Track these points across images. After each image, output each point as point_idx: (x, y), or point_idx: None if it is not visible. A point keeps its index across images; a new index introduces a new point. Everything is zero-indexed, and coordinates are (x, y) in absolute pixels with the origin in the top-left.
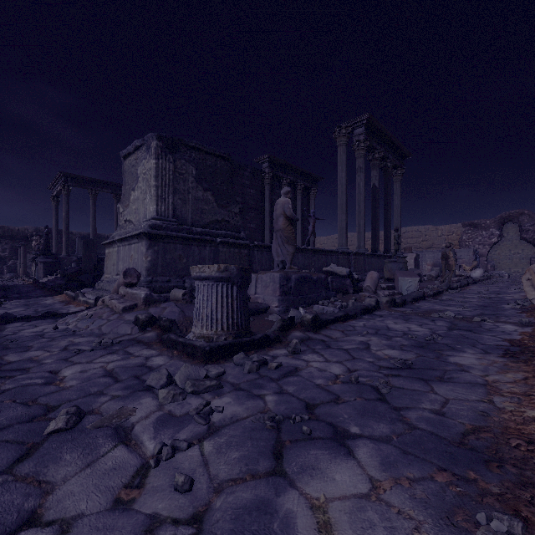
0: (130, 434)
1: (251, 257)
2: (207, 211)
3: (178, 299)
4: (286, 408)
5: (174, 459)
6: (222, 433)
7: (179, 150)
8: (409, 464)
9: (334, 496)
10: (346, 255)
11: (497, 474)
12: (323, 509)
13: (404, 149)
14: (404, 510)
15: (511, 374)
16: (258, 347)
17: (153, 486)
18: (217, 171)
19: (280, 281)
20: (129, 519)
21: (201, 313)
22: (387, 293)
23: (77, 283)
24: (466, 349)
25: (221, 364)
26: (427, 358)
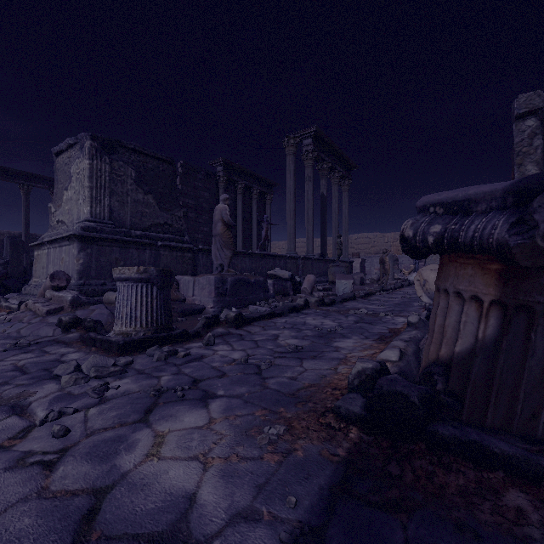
0: (27, 409)
1: (195, 261)
2: (148, 214)
3: (111, 302)
4: (175, 383)
5: (59, 420)
6: (110, 402)
7: (116, 151)
8: (244, 408)
9: (177, 429)
10: (294, 259)
11: (299, 408)
12: (164, 436)
13: (350, 161)
14: (221, 431)
15: (367, 351)
16: (176, 341)
17: (34, 436)
18: (159, 175)
19: (215, 283)
20: (7, 455)
21: (121, 311)
22: (322, 294)
23: (1, 288)
24: (354, 336)
25: (135, 355)
26: (318, 344)
